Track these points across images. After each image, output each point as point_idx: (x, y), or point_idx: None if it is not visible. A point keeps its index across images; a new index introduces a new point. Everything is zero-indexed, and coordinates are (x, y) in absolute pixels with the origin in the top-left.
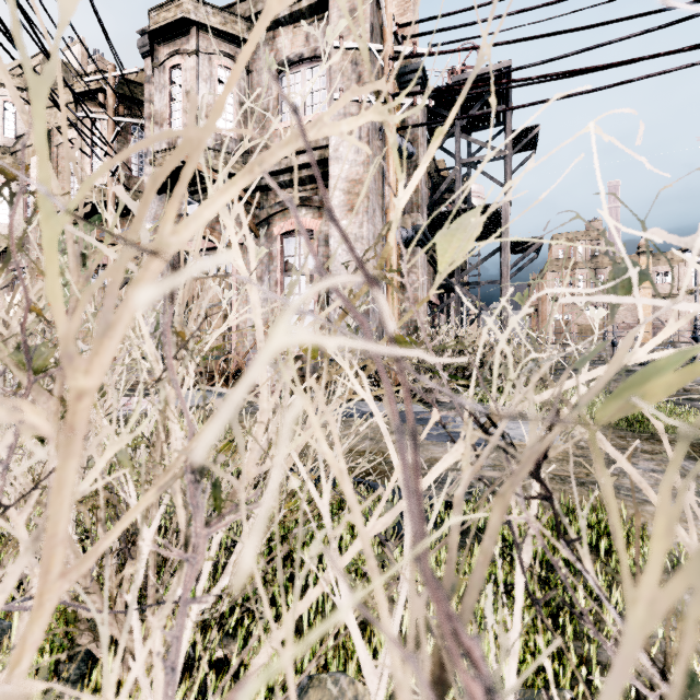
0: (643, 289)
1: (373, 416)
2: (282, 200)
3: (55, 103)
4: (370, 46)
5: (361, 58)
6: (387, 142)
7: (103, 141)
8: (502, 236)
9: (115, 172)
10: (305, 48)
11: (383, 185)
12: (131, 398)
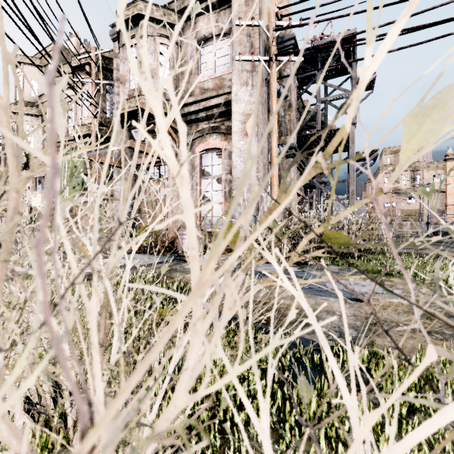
0: (449, 184)
1: (263, 274)
2: (201, 129)
3: (59, 72)
4: (259, 23)
5: (253, 32)
6: (271, 87)
7: (89, 96)
8: (350, 150)
9: (96, 115)
10: (216, 28)
11: (267, 117)
12: (104, 259)
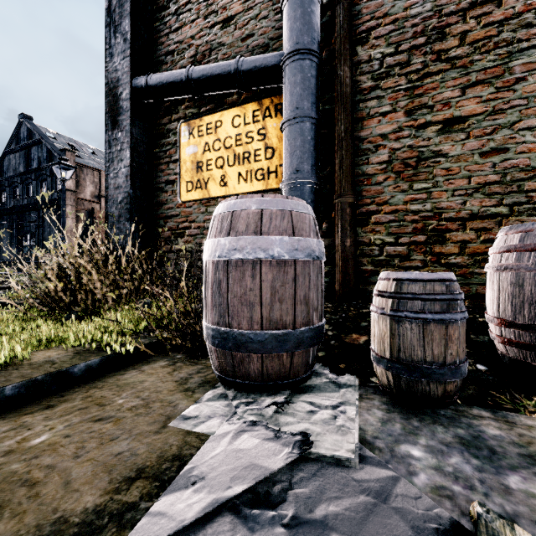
0: None
1: None
2: None
3: None
4: None
5: None
6: None
7: None
8: None
9: None
10: None
11: None
12: None
